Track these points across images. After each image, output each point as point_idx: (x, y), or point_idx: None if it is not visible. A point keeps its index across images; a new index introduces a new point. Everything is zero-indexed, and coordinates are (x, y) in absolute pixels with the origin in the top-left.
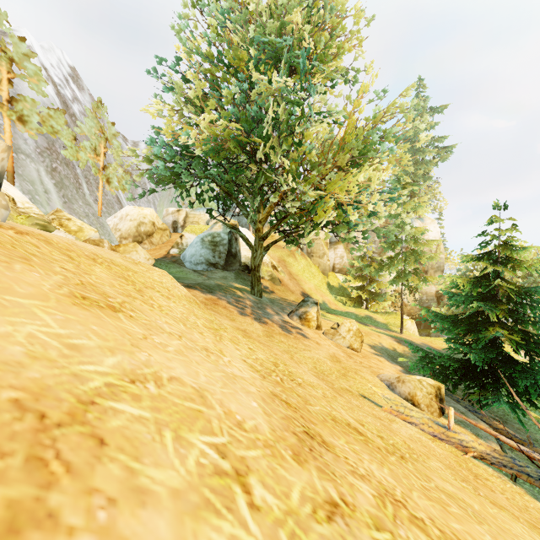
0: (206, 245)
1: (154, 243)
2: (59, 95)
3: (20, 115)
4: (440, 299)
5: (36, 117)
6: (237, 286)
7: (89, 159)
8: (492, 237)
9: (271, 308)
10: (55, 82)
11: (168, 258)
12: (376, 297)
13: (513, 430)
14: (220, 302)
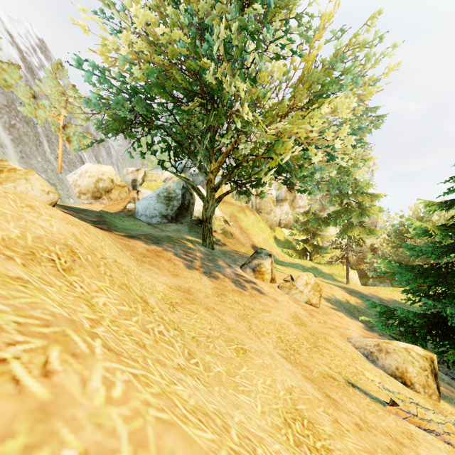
0: (160, 200)
1: (113, 199)
2: (24, 61)
3: None
4: (373, 251)
5: None
6: (189, 238)
7: (48, 117)
8: None
9: (223, 260)
10: (20, 48)
11: (124, 212)
12: (319, 249)
13: None
14: (165, 254)
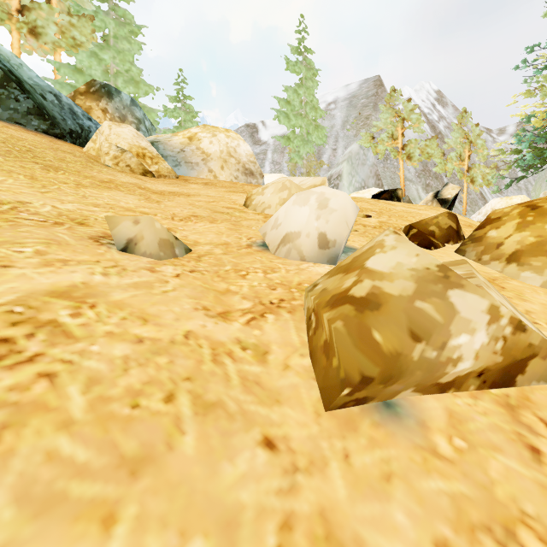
0: None
1: None
2: (428, 123)
3: (408, 154)
4: None
5: (417, 151)
6: None
7: (454, 167)
8: None
9: None
10: (425, 113)
11: None
12: None
13: None
14: None
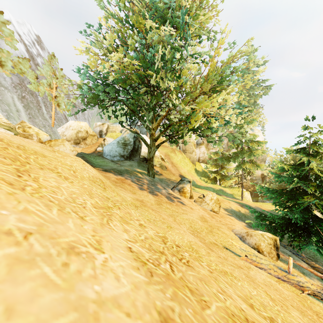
0: (119, 145)
1: (87, 144)
2: (28, 52)
3: None
4: (263, 178)
5: (10, 63)
6: (139, 170)
7: (45, 90)
8: (304, 138)
9: (160, 184)
10: (25, 43)
11: (95, 153)
12: (225, 177)
13: (322, 267)
14: (126, 181)
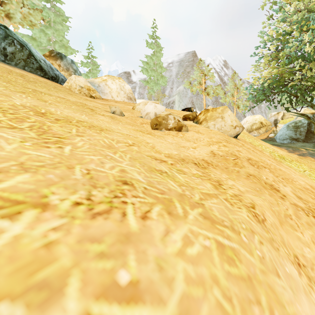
0: (290, 129)
1: (261, 133)
2: (219, 77)
3: (207, 92)
4: None
5: (212, 91)
6: (307, 148)
7: (229, 100)
8: None
9: None
10: (217, 72)
11: (267, 139)
12: None
13: None
14: (279, 148)
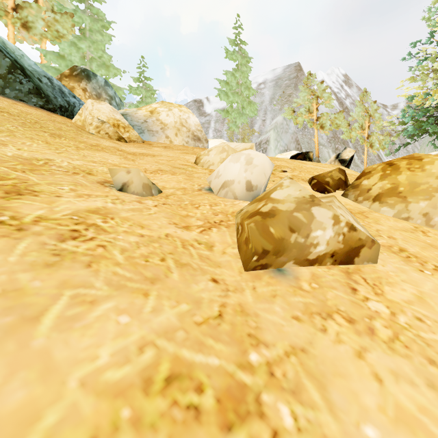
0: None
1: None
2: (337, 100)
3: (321, 125)
4: None
5: (328, 122)
6: None
7: (357, 135)
8: None
9: None
10: (335, 92)
11: None
12: None
13: None
14: None
